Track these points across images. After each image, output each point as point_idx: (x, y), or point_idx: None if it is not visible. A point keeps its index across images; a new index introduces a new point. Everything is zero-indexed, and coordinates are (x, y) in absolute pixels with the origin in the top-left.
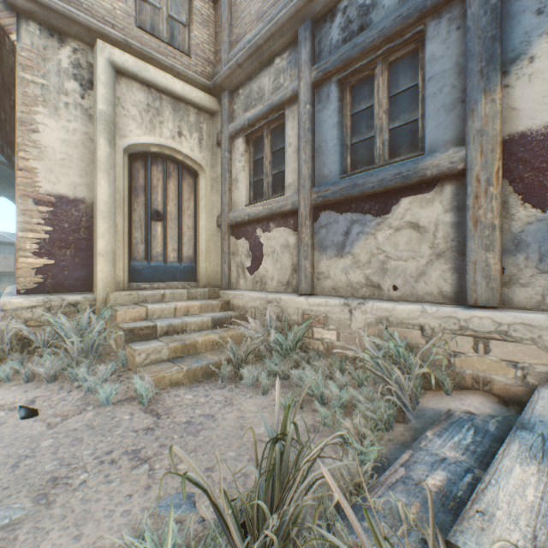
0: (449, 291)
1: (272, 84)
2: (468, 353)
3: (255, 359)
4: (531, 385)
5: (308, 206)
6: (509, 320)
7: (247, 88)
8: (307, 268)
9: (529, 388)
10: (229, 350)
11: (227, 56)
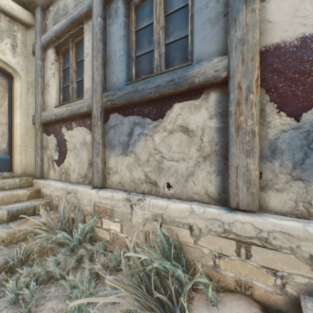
0: (213, 192)
1: (74, 2)
2: (232, 256)
3: (38, 258)
4: (290, 295)
5: (99, 108)
6: (269, 227)
7: (56, 6)
8: (99, 164)
9: (288, 297)
10: (17, 247)
11: None
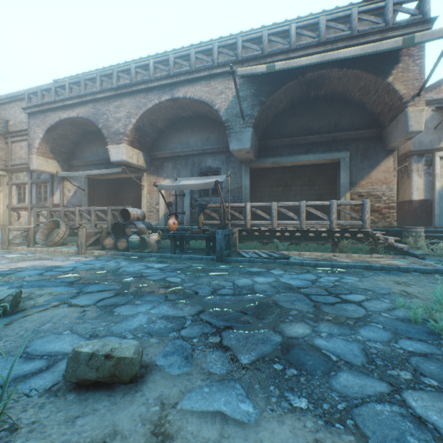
0: None
1: (24, 177)
2: None
3: None
4: None
5: (30, 208)
6: None
7: (17, 174)
8: (30, 220)
9: None
10: None
11: (11, 163)
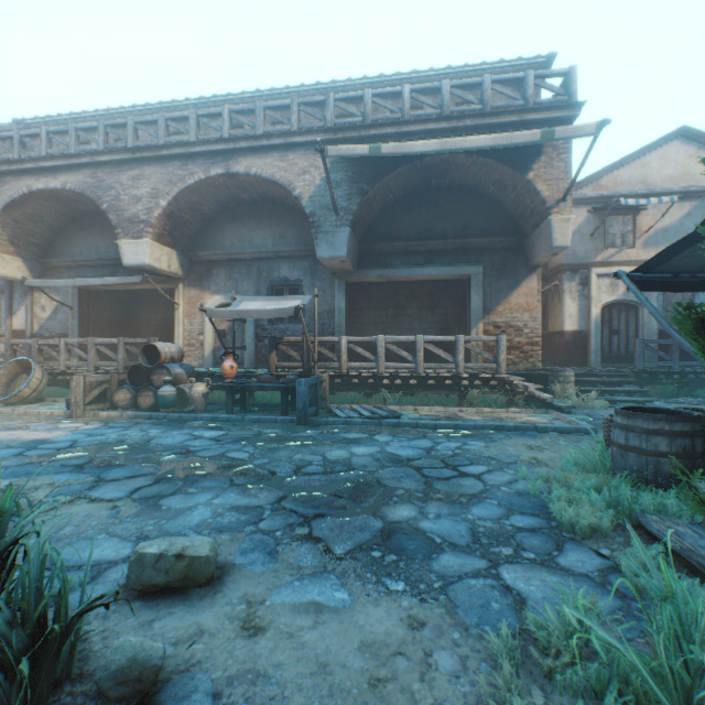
0: None
1: None
2: None
3: None
4: None
5: None
6: None
7: None
8: None
9: None
10: None
11: None
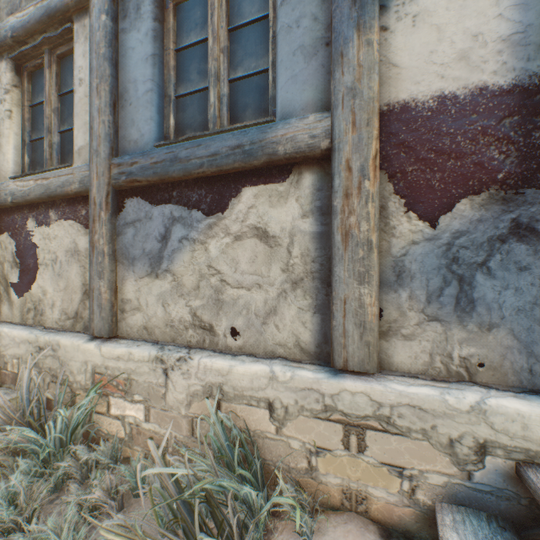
0: (309, 341)
1: None
2: (337, 449)
3: None
4: (422, 506)
5: (105, 187)
6: (392, 399)
7: None
8: (103, 293)
9: (420, 509)
10: None
11: None
